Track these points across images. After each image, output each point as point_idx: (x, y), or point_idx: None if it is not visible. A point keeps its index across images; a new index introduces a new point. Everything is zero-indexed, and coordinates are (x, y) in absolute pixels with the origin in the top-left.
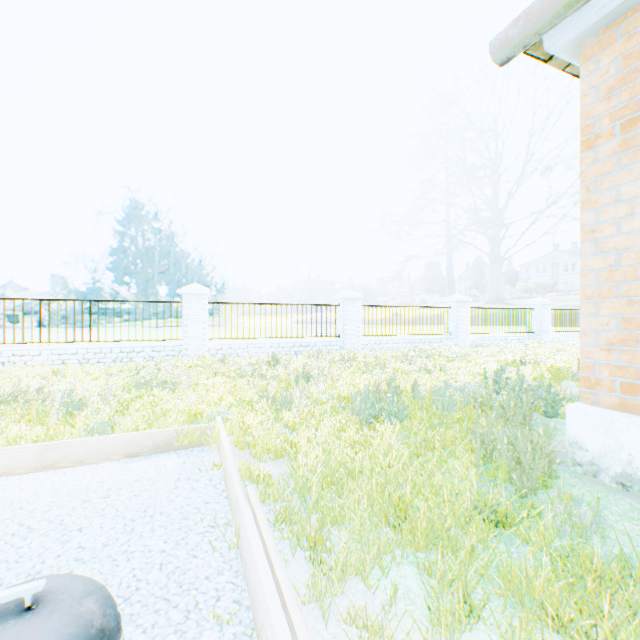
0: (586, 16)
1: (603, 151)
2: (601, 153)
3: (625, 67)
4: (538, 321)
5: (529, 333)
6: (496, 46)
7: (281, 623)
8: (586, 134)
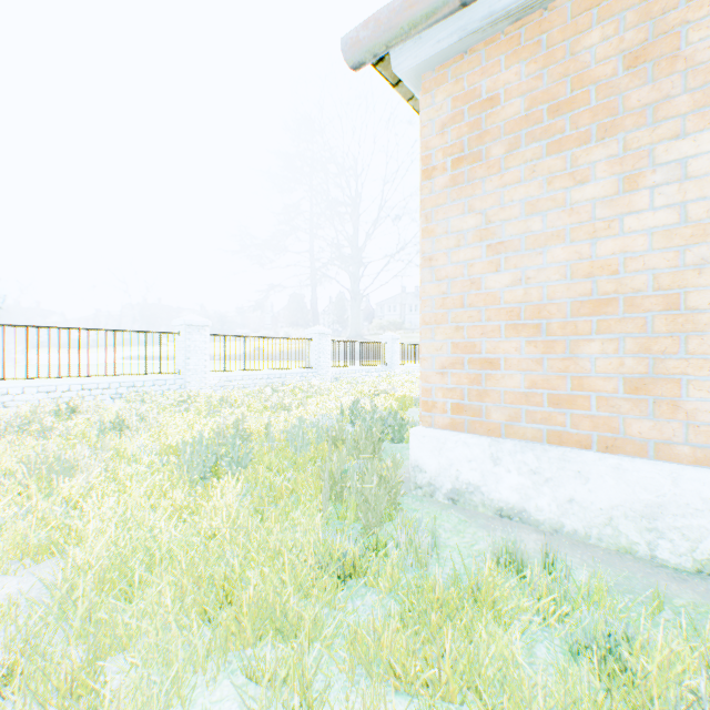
0: (426, 46)
1: (439, 183)
2: (437, 185)
3: (454, 108)
4: (390, 354)
5: (383, 366)
6: (348, 44)
7: None
8: (426, 164)
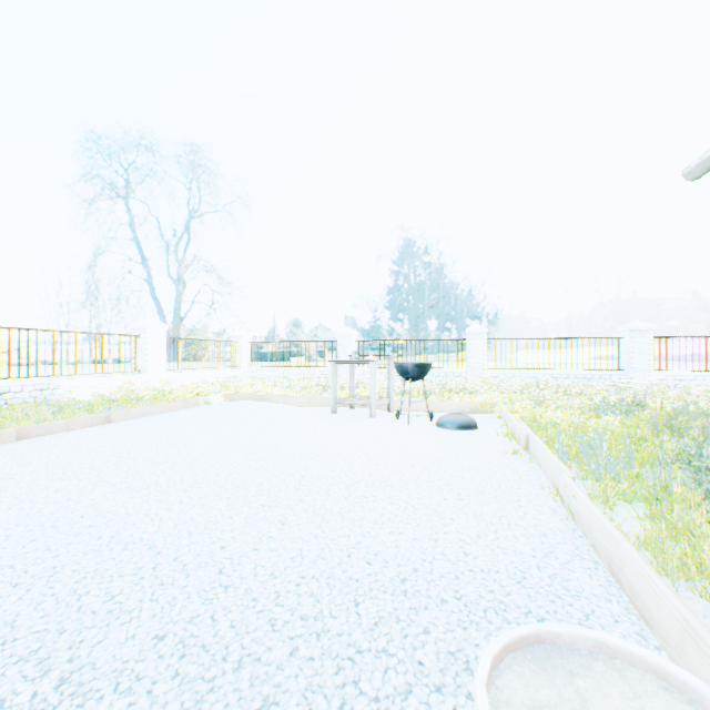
0: None
1: None
2: None
3: None
4: None
5: None
6: (683, 175)
7: (519, 425)
8: None
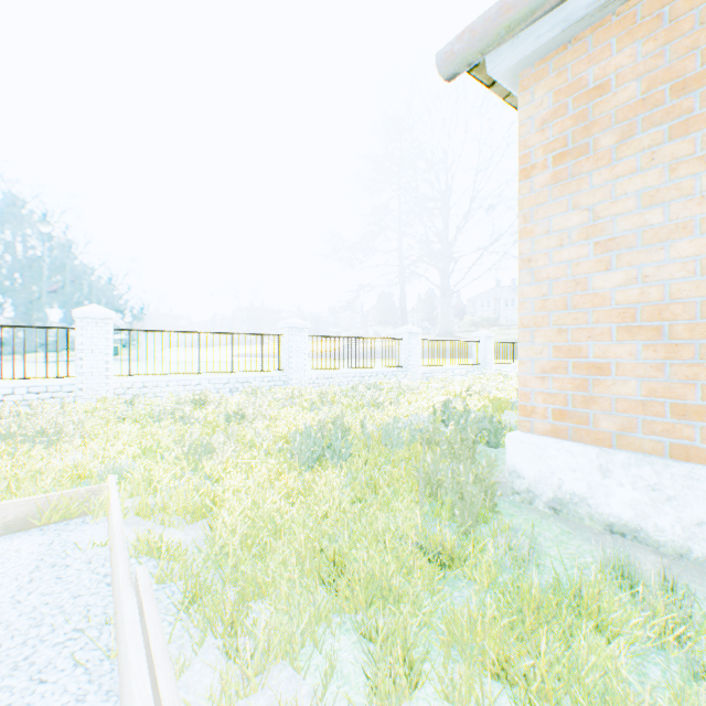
0: (524, 45)
1: (538, 182)
2: (536, 183)
3: (556, 102)
4: (483, 353)
5: (475, 365)
6: (442, 59)
7: None
8: (524, 163)
